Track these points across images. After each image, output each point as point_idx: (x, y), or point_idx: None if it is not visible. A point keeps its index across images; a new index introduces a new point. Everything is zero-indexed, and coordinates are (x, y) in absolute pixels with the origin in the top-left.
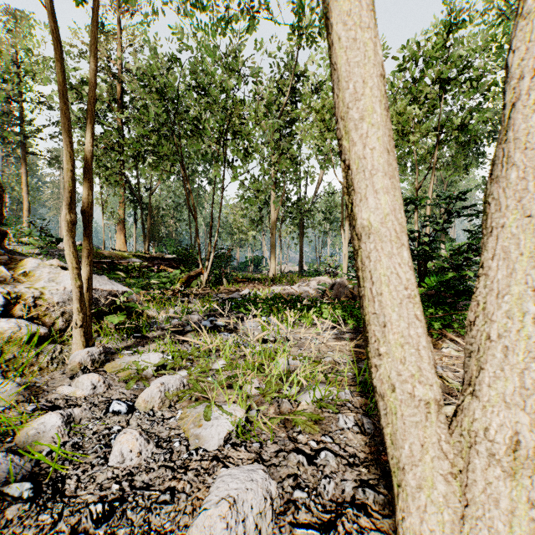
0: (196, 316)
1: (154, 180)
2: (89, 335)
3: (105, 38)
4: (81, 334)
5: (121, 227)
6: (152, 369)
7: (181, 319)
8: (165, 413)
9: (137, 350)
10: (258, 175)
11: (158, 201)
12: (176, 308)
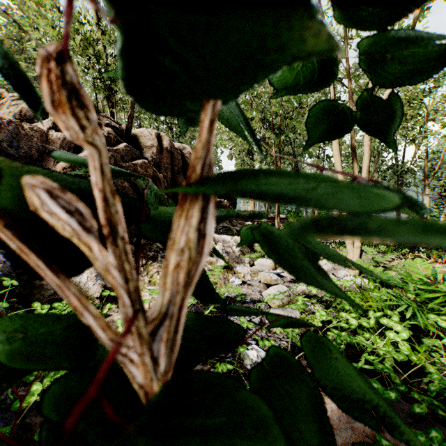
0: None
1: None
2: None
3: None
4: None
5: None
6: None
7: None
8: None
9: None
10: None
11: None
12: None
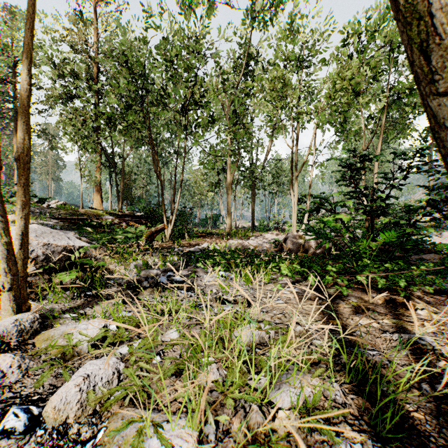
0: (155, 271)
1: (127, 150)
2: (24, 299)
3: (84, 25)
4: (11, 299)
5: (98, 189)
6: (88, 343)
7: (140, 274)
8: (82, 428)
9: (76, 317)
10: (216, 144)
11: (130, 166)
12: (138, 261)
